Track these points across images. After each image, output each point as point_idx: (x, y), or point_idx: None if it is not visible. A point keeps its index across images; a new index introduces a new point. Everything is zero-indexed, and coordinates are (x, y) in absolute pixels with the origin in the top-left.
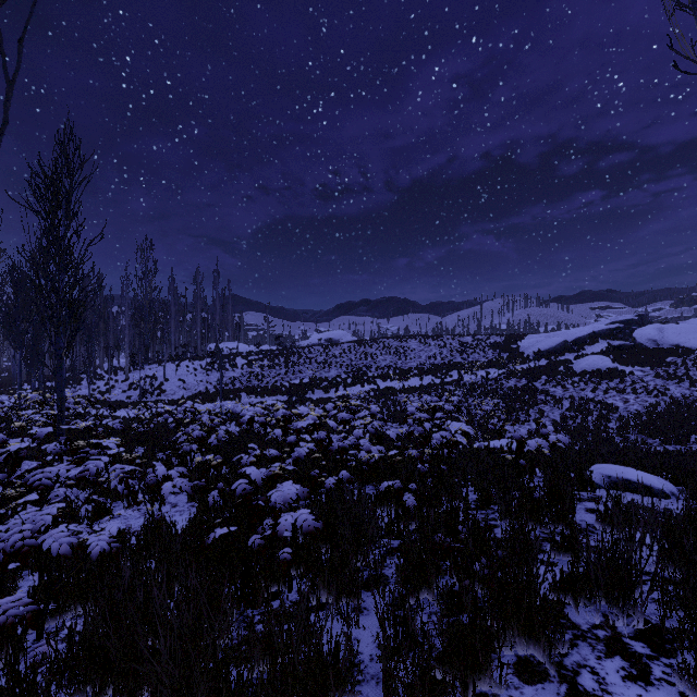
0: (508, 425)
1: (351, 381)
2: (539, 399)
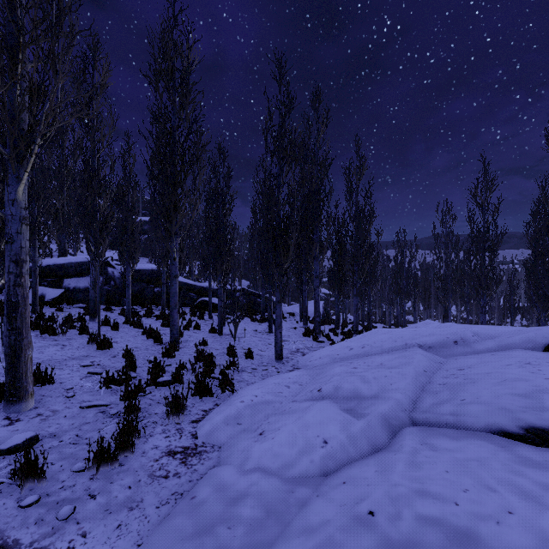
0: None
1: None
2: None
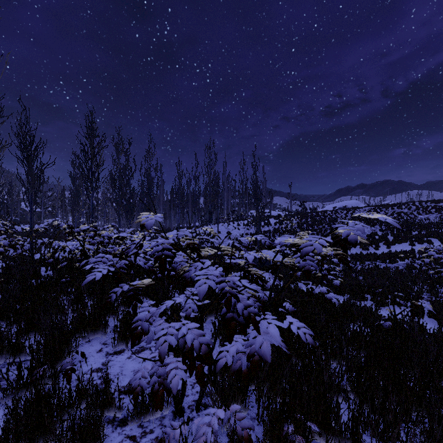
0: None
1: (393, 239)
2: None
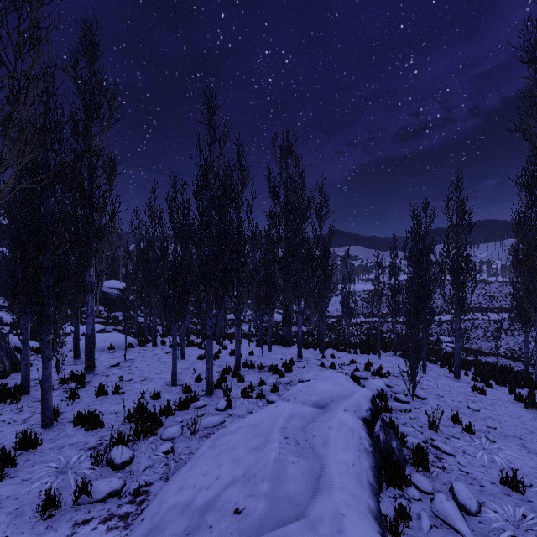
0: (482, 343)
1: None
2: (512, 333)
